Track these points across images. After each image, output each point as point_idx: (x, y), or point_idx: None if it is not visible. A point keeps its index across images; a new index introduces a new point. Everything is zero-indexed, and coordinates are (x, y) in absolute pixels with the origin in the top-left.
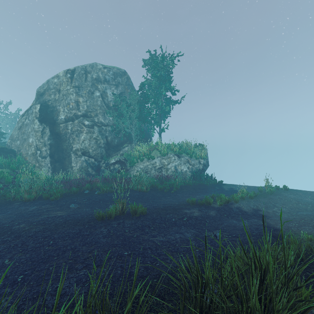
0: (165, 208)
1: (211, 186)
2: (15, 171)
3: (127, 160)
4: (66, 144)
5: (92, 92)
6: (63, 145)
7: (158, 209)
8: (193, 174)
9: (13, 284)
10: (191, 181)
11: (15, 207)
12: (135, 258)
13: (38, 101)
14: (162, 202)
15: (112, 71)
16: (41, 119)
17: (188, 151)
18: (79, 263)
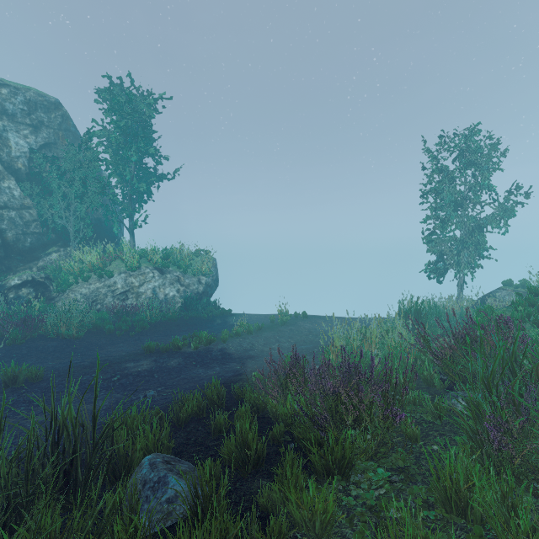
0: (92, 365)
1: (211, 319)
2: None
3: (53, 280)
4: None
5: None
6: None
7: (77, 367)
8: (184, 301)
9: None
10: (175, 314)
11: None
12: None
13: None
14: (101, 355)
15: (23, 97)
16: None
17: (181, 262)
18: None
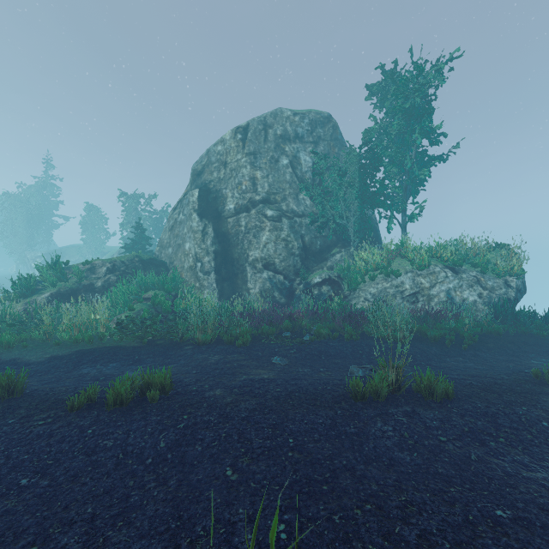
0: (488, 388)
1: None
2: (171, 294)
3: (342, 278)
4: (239, 251)
5: (276, 160)
6: (232, 253)
7: (471, 387)
8: (494, 309)
9: (277, 547)
10: (498, 326)
11: (188, 353)
12: (548, 540)
13: (194, 185)
14: (456, 370)
15: (308, 119)
16: (201, 212)
17: (475, 259)
18: (395, 520)
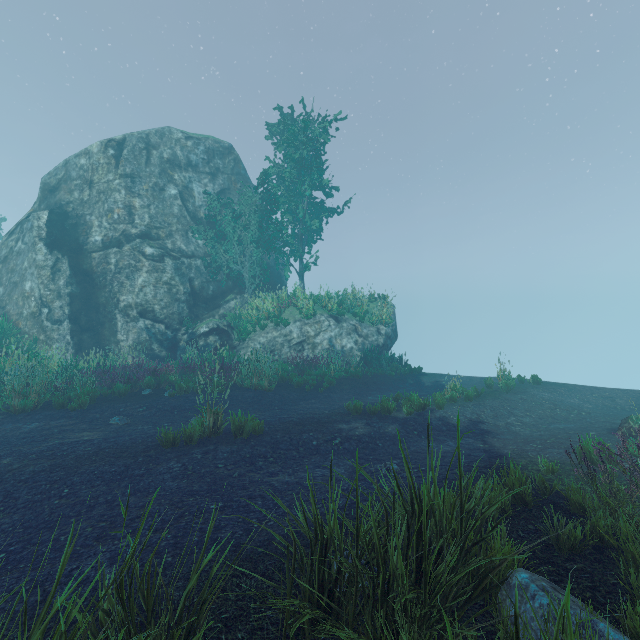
0: (302, 422)
1: (399, 377)
2: None
3: (233, 328)
4: (106, 294)
5: (161, 189)
6: (98, 296)
7: (288, 423)
8: (364, 355)
9: None
10: (359, 369)
11: None
12: (230, 514)
13: (44, 204)
14: (299, 411)
15: (204, 146)
16: (51, 242)
17: (357, 309)
18: (119, 527)
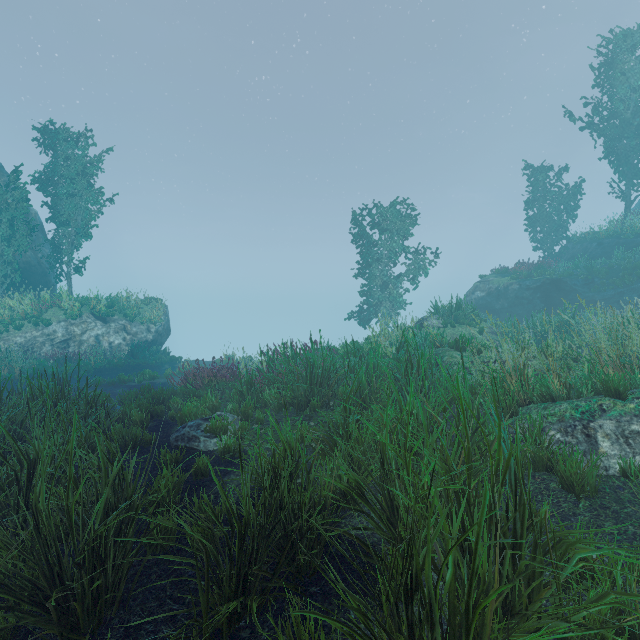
0: None
1: (159, 365)
2: None
3: None
4: None
5: None
6: None
7: None
8: (131, 349)
9: None
10: (121, 360)
11: None
12: None
13: None
14: None
15: None
16: None
17: (128, 311)
18: None
